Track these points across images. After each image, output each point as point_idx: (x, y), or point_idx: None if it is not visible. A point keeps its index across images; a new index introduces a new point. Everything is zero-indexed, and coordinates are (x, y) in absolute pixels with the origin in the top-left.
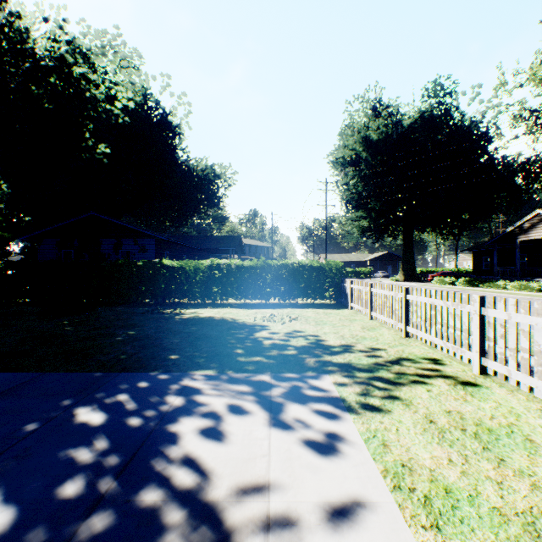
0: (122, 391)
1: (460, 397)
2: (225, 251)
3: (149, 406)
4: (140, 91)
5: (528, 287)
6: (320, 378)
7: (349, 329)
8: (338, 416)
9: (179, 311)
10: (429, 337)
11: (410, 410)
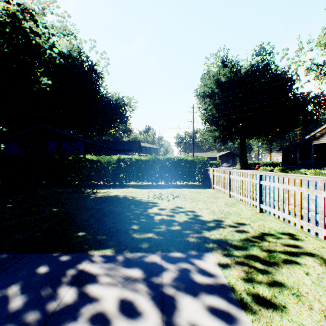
0: (17, 280)
1: None
2: (130, 151)
3: (36, 305)
4: (76, 49)
5: (321, 173)
6: (205, 258)
7: (216, 205)
8: (234, 317)
9: (95, 191)
10: (283, 214)
11: (304, 305)
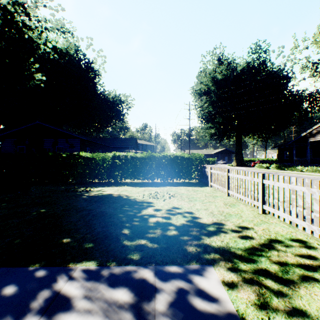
0: None
1: None
2: (127, 148)
3: None
4: (73, 47)
5: (318, 170)
6: (206, 273)
7: (215, 205)
8: None
9: (89, 189)
10: (289, 217)
11: None
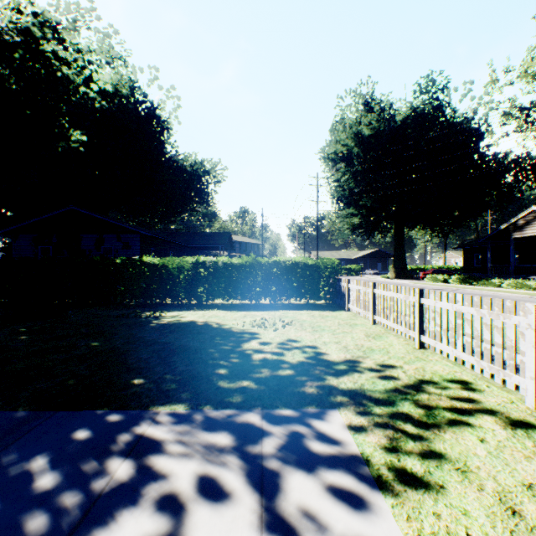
0: (44, 449)
1: (531, 454)
2: (215, 248)
3: (74, 484)
4: (126, 83)
5: (525, 285)
6: (328, 417)
7: (351, 336)
8: (366, 501)
9: (159, 314)
10: (454, 351)
11: (471, 484)
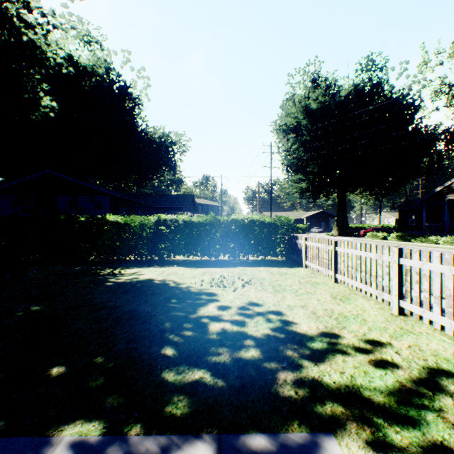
0: None
1: None
2: (180, 209)
3: None
4: (102, 64)
5: None
6: None
7: (317, 298)
8: None
9: (118, 271)
10: None
11: None
